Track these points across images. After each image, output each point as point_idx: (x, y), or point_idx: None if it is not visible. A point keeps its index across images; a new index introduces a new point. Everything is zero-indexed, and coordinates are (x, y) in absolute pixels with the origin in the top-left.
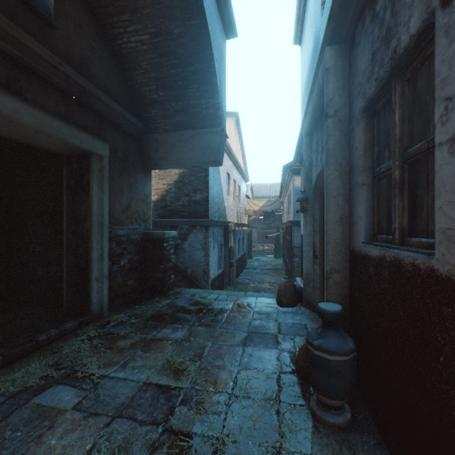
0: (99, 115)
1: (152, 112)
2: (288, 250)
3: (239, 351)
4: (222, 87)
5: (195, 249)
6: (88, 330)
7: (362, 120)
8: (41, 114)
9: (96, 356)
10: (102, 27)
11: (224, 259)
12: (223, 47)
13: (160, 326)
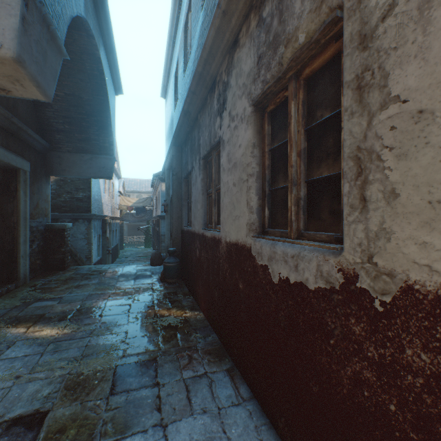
0: (22, 141)
1: (57, 136)
2: (158, 238)
3: (133, 281)
4: (114, 129)
5: (77, 239)
6: (24, 289)
7: (184, 181)
8: (0, 149)
9: (48, 293)
10: None
11: (102, 248)
12: (114, 103)
13: (78, 281)
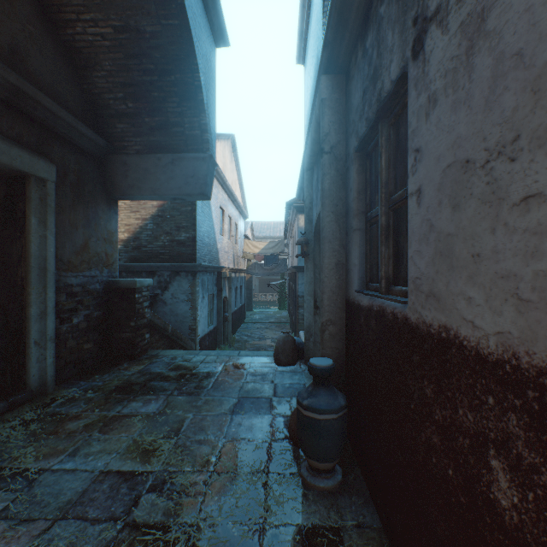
0: (41, 125)
1: (118, 127)
2: (293, 300)
3: (226, 421)
4: (211, 104)
5: (179, 300)
6: (23, 412)
7: (356, 160)
8: None
9: (33, 446)
10: (45, 8)
11: (216, 313)
12: (212, 57)
13: (127, 399)
